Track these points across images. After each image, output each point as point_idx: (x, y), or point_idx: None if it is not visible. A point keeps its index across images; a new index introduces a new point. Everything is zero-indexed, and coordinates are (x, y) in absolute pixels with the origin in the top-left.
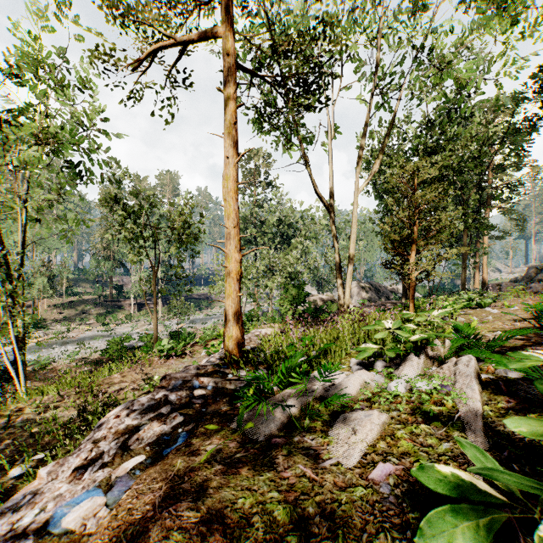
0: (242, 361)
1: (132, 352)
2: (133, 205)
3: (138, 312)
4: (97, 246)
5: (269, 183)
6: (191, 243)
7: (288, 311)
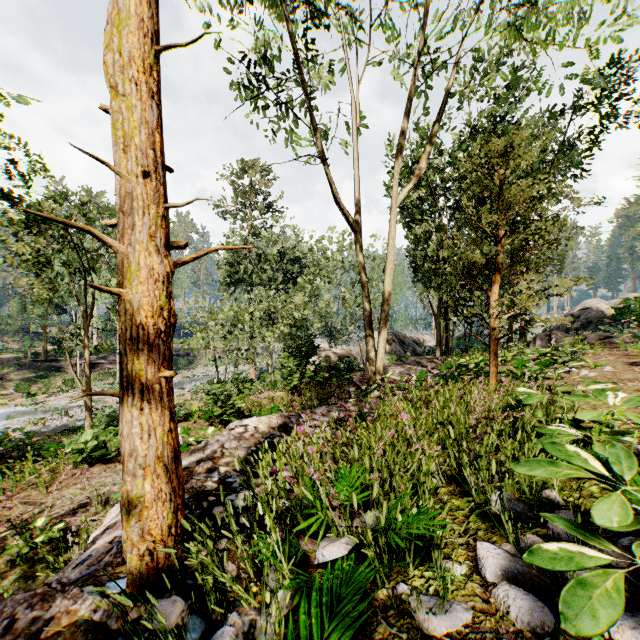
0: (156, 600)
1: (65, 437)
2: (49, 213)
3: None
4: (22, 283)
5: (268, 206)
6: None
7: (295, 374)
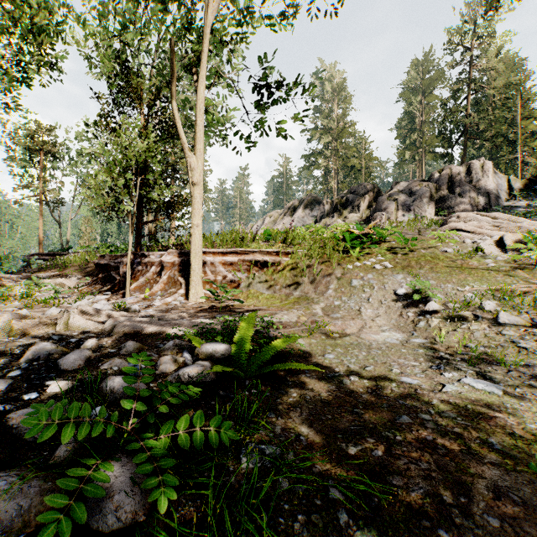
0: None
1: None
2: None
3: None
4: None
5: None
6: None
7: None
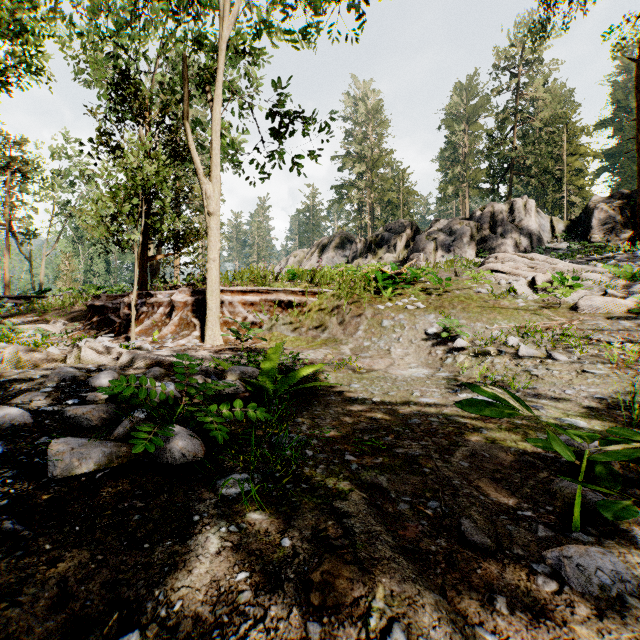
0: None
1: None
2: None
3: None
4: None
5: None
6: None
7: None
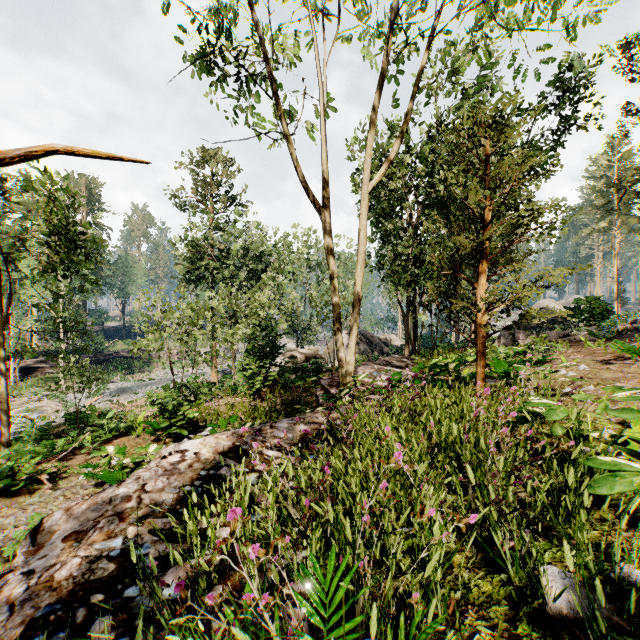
0: None
1: None
2: None
3: (24, 381)
4: None
5: (232, 199)
6: (75, 264)
7: (257, 378)
